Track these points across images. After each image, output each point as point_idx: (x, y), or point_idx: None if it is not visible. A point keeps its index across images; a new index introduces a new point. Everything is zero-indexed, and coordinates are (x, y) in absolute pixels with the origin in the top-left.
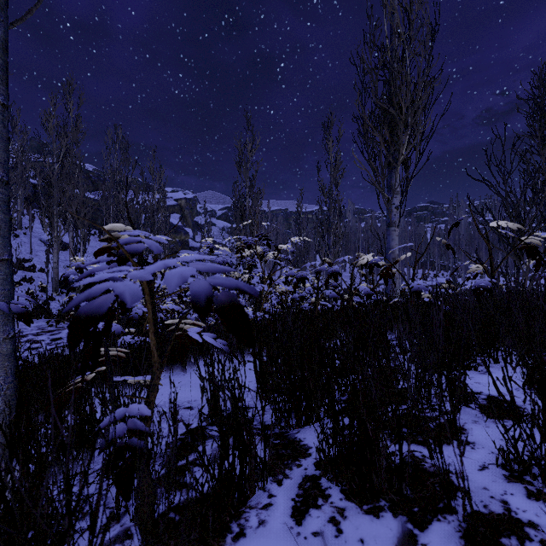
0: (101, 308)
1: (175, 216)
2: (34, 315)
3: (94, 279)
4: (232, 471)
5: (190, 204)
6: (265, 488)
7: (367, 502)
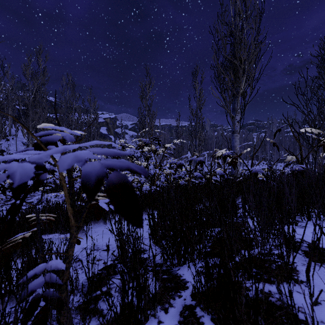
0: None
1: (103, 128)
2: None
3: None
4: (131, 306)
5: (112, 121)
6: (156, 315)
7: None
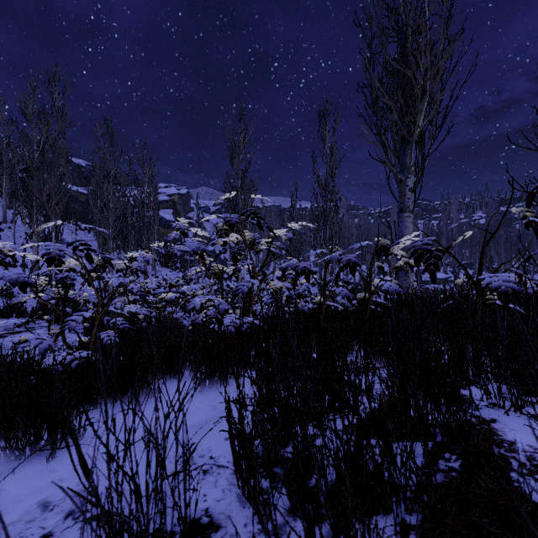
0: None
1: (168, 211)
2: (4, 313)
3: None
4: None
5: (183, 199)
6: None
7: None
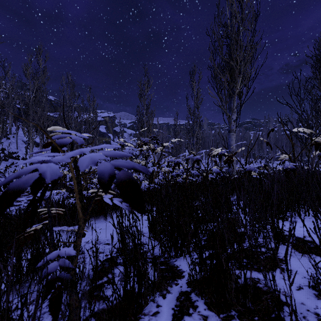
0: (25, 183)
1: (102, 127)
2: None
3: (26, 161)
4: (132, 291)
5: (111, 120)
6: (155, 300)
7: (222, 311)
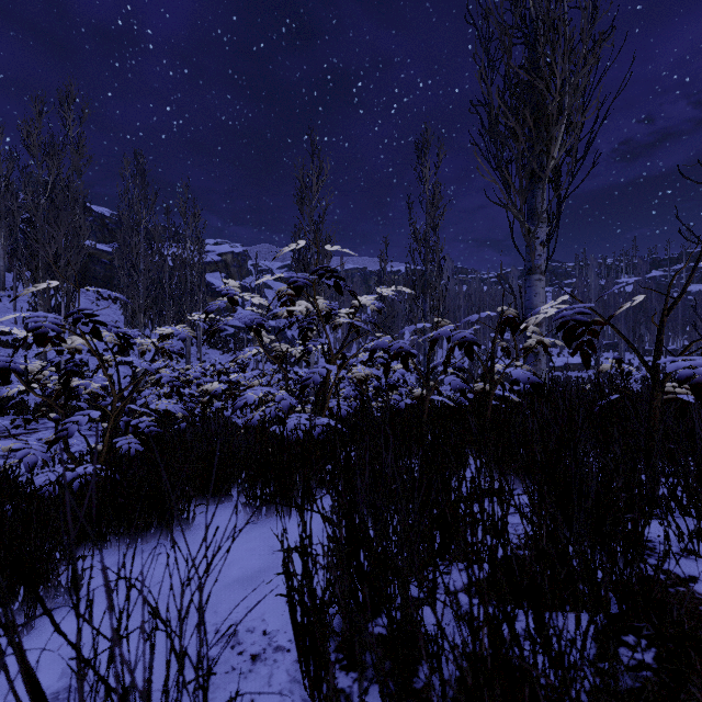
0: None
1: (218, 275)
2: None
3: None
4: None
5: (239, 260)
6: None
7: None
